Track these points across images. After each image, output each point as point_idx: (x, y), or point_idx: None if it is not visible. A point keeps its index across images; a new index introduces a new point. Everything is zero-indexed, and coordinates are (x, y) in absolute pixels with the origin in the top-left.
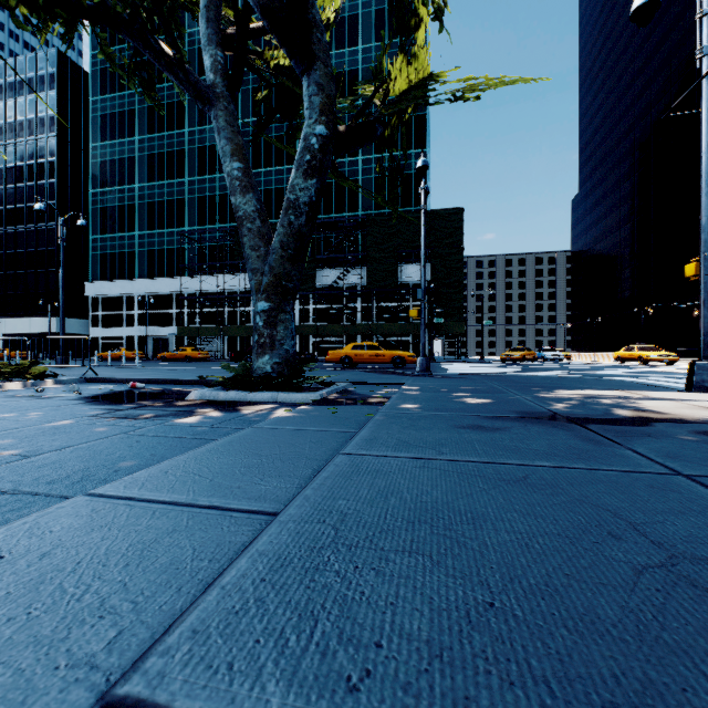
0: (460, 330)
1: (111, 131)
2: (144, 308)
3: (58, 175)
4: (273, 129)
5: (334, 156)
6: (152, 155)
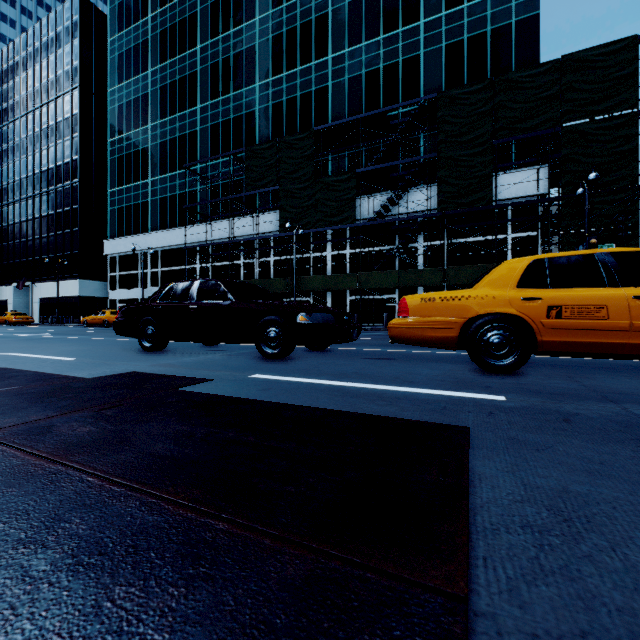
0: None
1: (126, 70)
2: (157, 265)
3: (80, 128)
4: (298, 16)
5: (382, 30)
6: (164, 87)
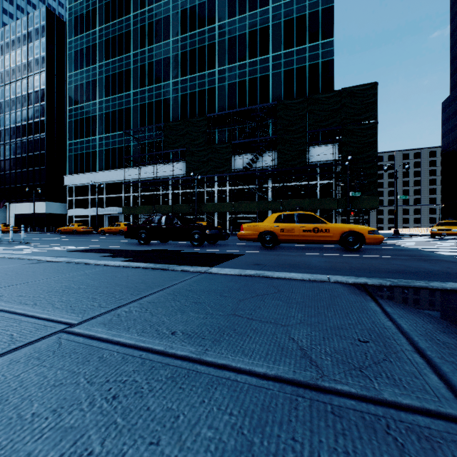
0: (374, 204)
1: (80, 62)
2: (102, 193)
3: (46, 98)
4: (197, 42)
5: (247, 57)
6: (107, 76)
